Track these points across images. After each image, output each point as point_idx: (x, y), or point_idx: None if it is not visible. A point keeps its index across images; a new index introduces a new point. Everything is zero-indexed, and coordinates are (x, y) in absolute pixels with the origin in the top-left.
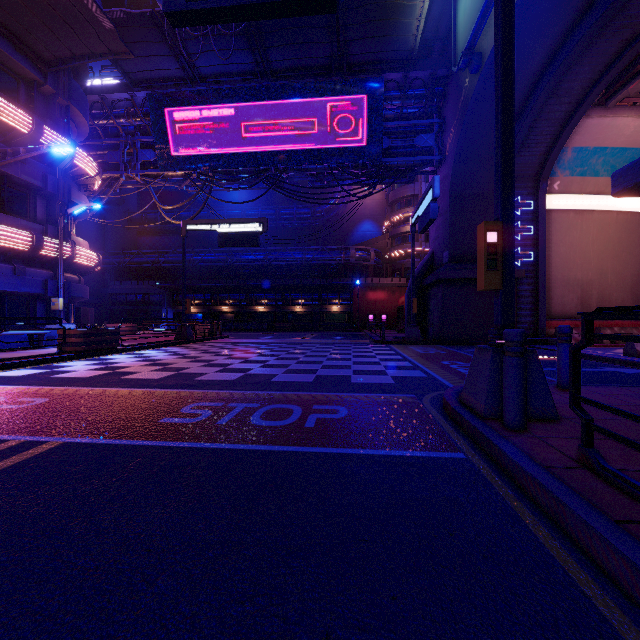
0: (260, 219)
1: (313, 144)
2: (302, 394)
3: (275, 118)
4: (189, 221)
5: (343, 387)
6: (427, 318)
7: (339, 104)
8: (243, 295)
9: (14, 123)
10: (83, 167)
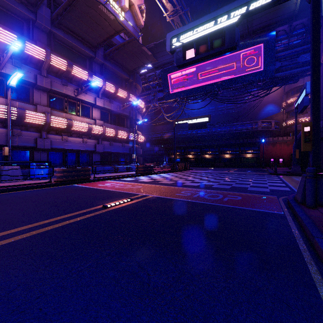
0: (207, 115)
1: (234, 75)
2: (224, 192)
3: (214, 67)
4: (176, 120)
5: (242, 191)
6: (308, 161)
7: (248, 52)
8: (198, 150)
9: (122, 96)
10: (140, 105)
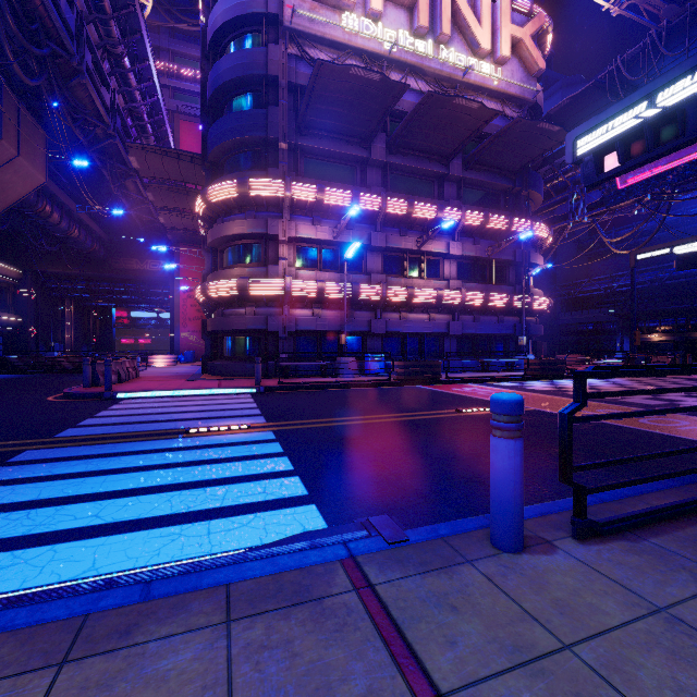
0: None
1: None
2: None
3: None
4: (638, 251)
5: None
6: None
7: None
8: None
9: (498, 226)
10: (538, 234)
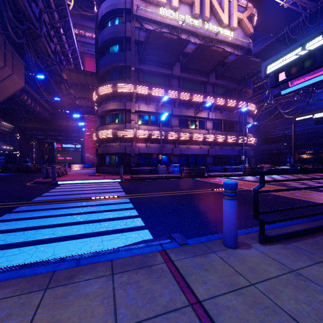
0: None
1: None
2: None
3: None
4: (296, 116)
5: None
6: None
7: None
8: None
9: (231, 105)
10: (250, 109)
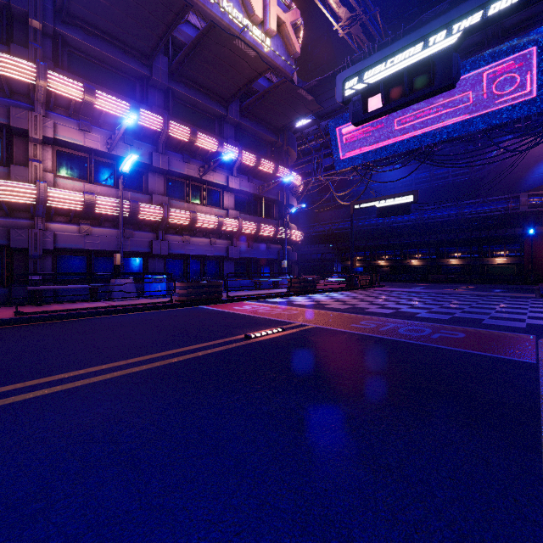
0: (411, 192)
1: (464, 115)
2: (435, 324)
3: (425, 105)
4: (355, 202)
5: (471, 324)
6: None
7: (493, 70)
8: (397, 251)
9: (267, 170)
10: (295, 182)
